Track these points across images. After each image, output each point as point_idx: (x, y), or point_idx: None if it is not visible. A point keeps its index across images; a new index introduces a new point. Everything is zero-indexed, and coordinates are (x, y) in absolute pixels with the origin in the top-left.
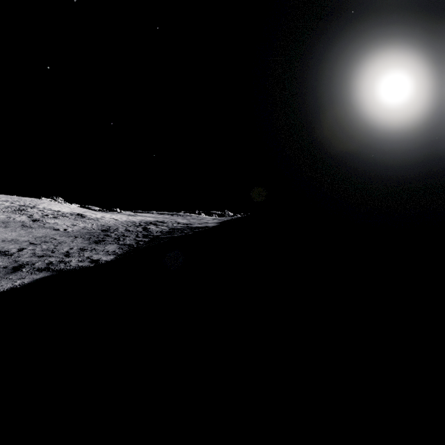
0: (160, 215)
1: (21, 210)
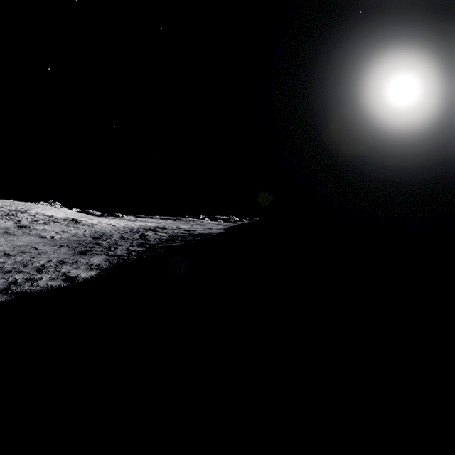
0: (162, 220)
1: (10, 215)
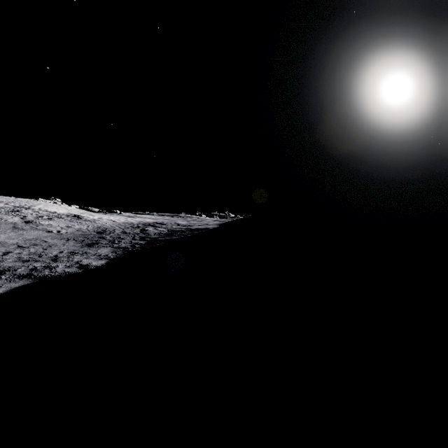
0: (160, 216)
1: (15, 211)
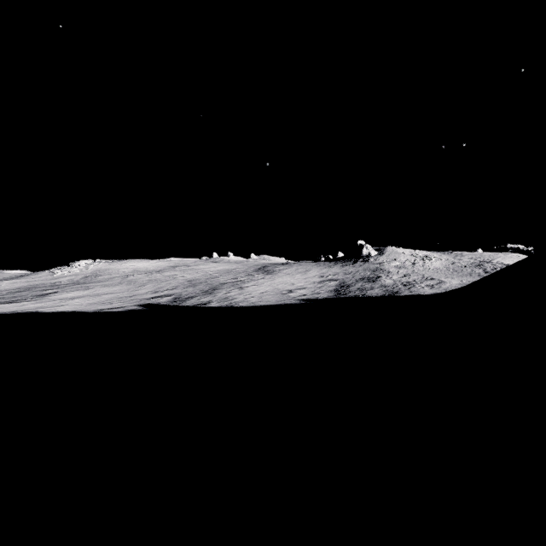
0: None
1: (480, 265)
